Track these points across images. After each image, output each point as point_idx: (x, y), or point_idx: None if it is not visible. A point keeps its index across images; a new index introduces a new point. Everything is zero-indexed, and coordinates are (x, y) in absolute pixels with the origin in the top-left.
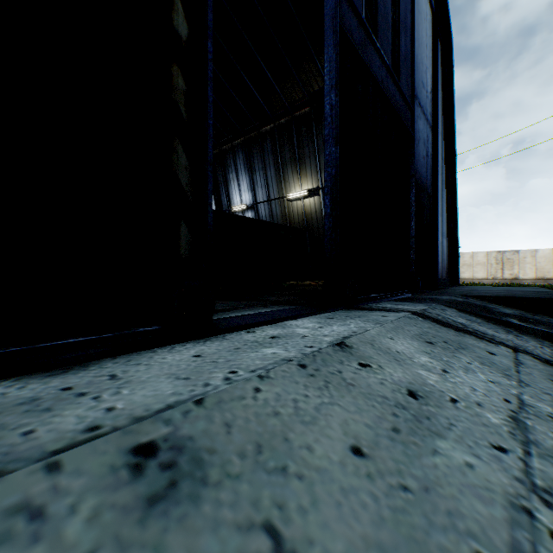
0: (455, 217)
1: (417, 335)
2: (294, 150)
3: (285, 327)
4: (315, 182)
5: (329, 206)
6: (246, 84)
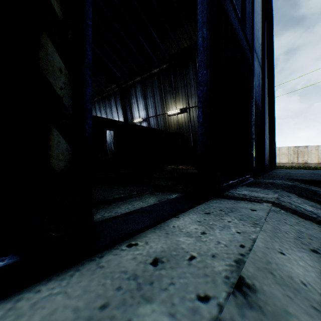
0: (274, 125)
1: (297, 239)
2: (171, 84)
3: (168, 234)
4: (185, 104)
5: (201, 117)
6: (142, 43)
